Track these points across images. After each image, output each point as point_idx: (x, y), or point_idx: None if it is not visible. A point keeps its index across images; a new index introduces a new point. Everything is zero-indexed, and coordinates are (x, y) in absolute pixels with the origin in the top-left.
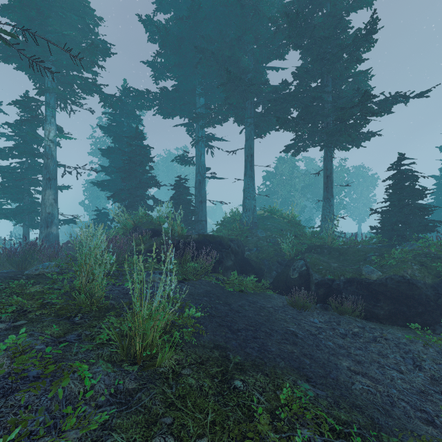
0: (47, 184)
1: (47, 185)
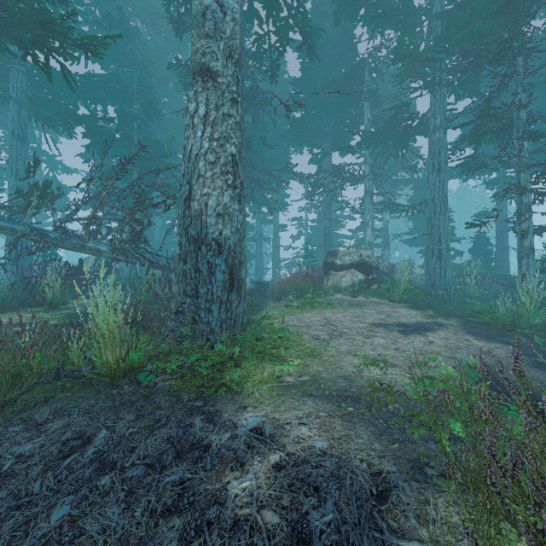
0: (385, 247)
1: (385, 247)
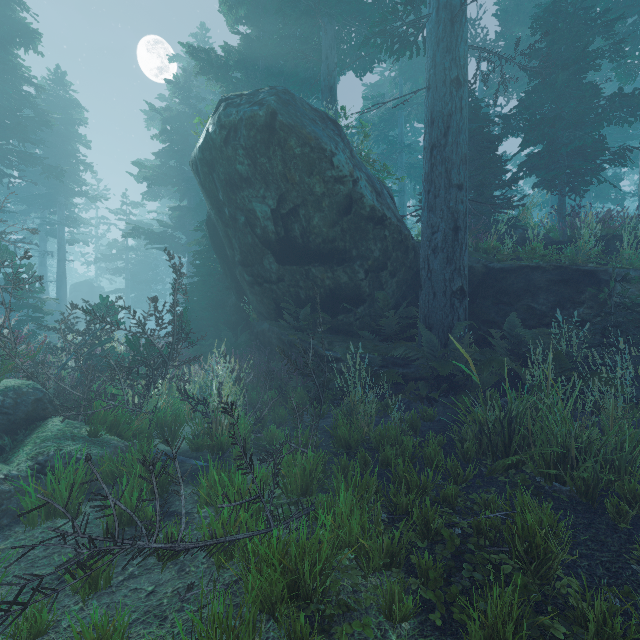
0: None
1: None
